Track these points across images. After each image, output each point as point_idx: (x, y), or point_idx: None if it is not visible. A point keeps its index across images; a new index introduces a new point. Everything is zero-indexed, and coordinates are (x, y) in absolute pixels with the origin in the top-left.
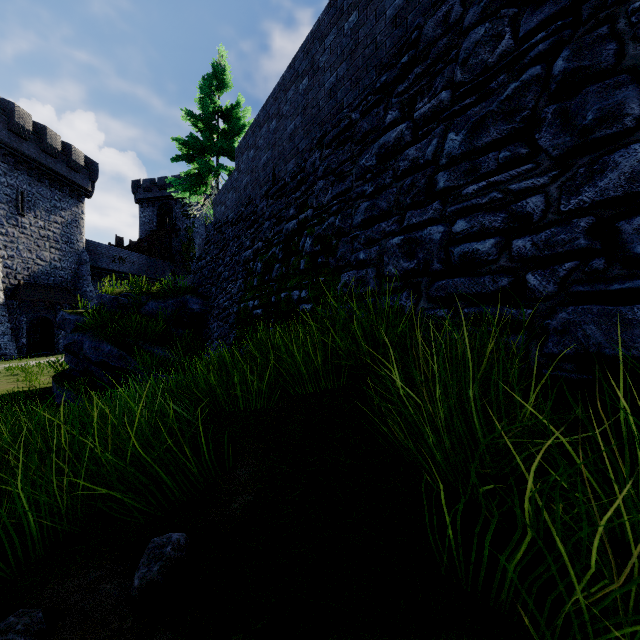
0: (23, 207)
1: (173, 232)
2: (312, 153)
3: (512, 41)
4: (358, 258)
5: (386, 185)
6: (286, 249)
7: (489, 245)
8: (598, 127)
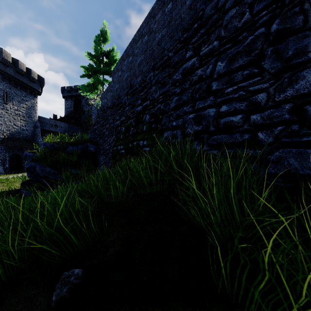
0: (7, 99)
1: (81, 112)
2: (149, 73)
3: (250, 16)
4: (172, 125)
5: (186, 88)
6: (136, 120)
7: (238, 118)
8: (294, 58)
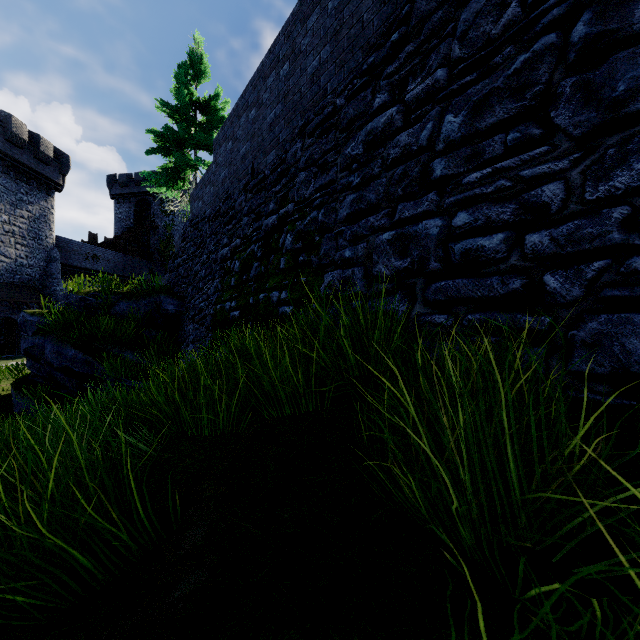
0: None
1: (151, 229)
2: (293, 143)
3: (519, 9)
4: (343, 256)
5: (374, 175)
6: (265, 246)
7: (497, 241)
8: (632, 99)
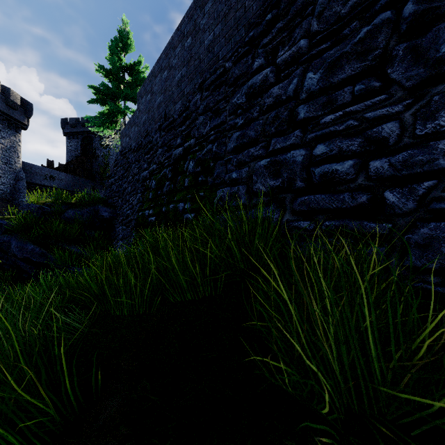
0: None
1: (93, 158)
2: (194, 95)
3: None
4: (231, 177)
5: (254, 118)
6: (174, 170)
7: (348, 166)
8: None
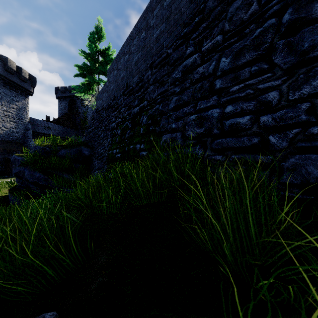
0: None
1: (76, 114)
2: (147, 71)
3: (257, 6)
4: (171, 127)
5: (187, 87)
6: (133, 122)
7: (246, 119)
8: (311, 51)
